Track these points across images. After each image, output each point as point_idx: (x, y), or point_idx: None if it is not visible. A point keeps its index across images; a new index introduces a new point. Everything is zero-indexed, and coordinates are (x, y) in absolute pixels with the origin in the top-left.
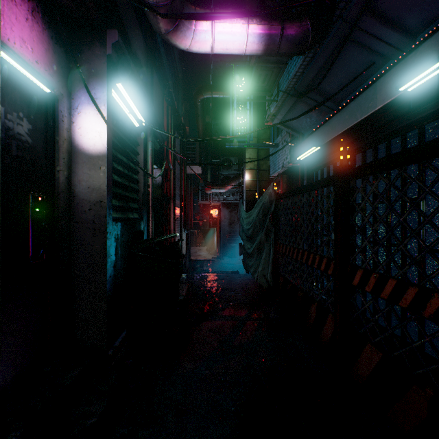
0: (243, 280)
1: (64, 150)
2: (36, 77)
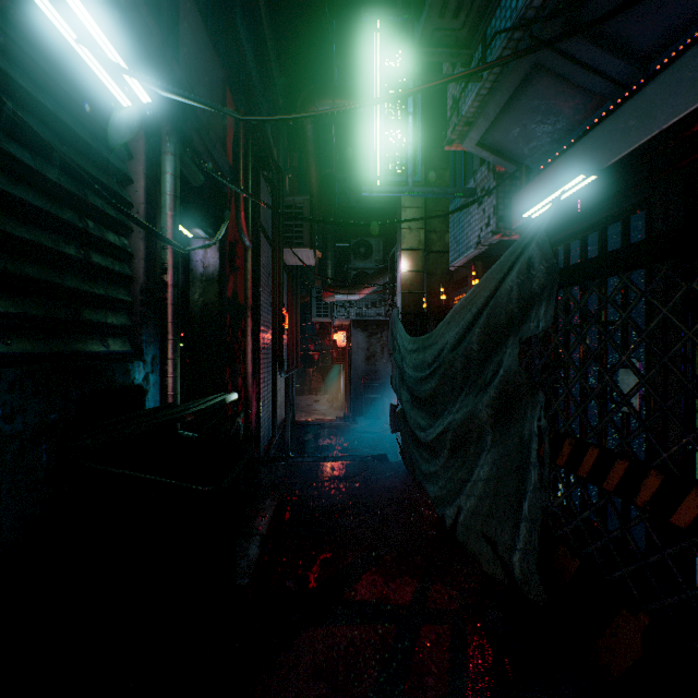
0: (399, 479)
1: None
2: None
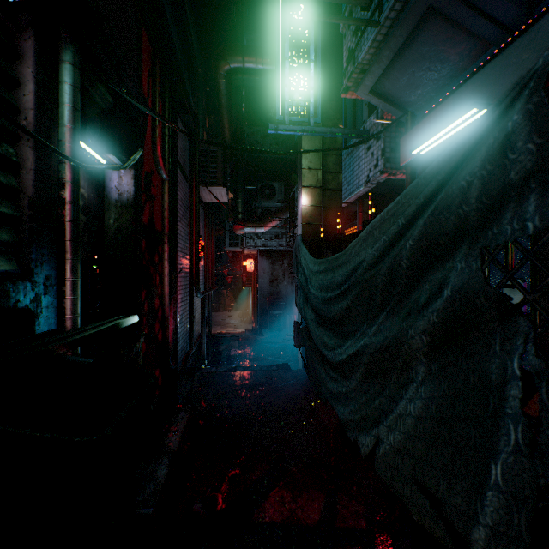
0: (300, 386)
1: None
2: None
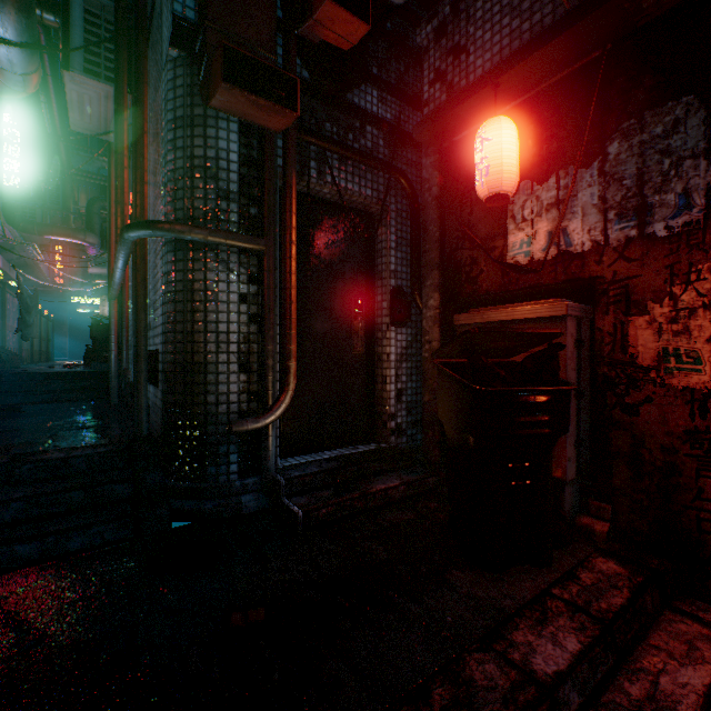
0: None
1: None
2: None
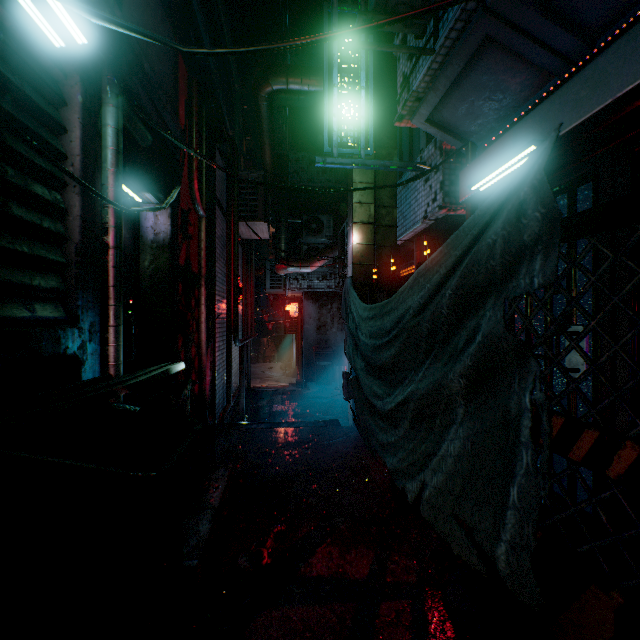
0: (351, 443)
1: None
2: None
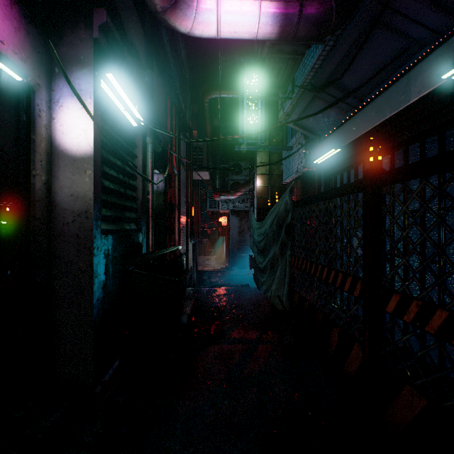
0: (254, 295)
1: (42, 151)
2: (1, 60)
